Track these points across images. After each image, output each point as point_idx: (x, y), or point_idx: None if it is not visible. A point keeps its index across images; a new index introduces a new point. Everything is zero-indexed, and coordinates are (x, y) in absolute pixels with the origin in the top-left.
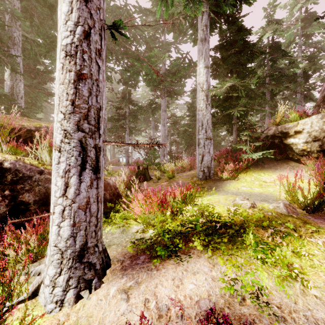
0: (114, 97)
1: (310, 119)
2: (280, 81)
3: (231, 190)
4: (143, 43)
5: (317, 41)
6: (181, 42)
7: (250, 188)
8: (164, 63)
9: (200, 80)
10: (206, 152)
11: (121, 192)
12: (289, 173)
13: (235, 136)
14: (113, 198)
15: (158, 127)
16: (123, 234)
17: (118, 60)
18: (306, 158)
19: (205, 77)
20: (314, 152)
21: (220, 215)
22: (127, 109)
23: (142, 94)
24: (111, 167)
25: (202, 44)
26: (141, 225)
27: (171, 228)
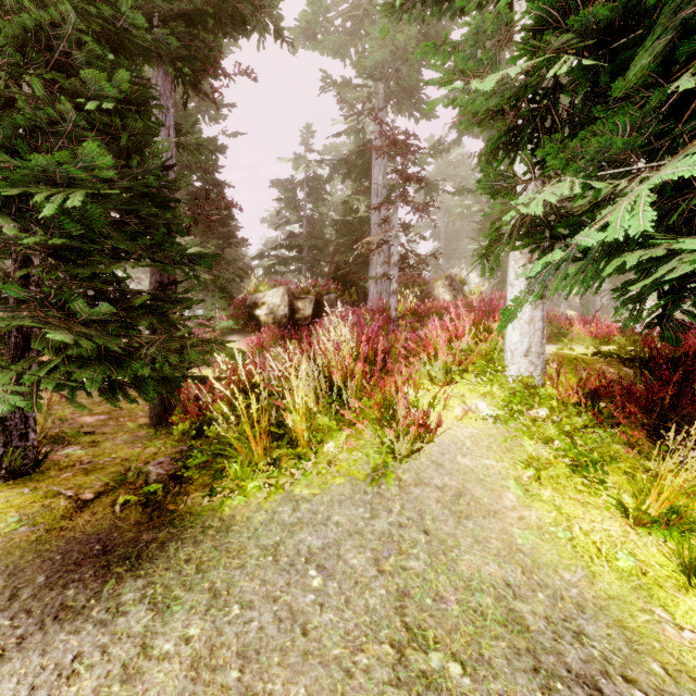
0: None
1: (272, 292)
2: (319, 232)
3: None
4: None
5: None
6: None
7: None
8: None
9: None
10: None
11: None
12: None
13: (211, 305)
14: None
15: None
16: None
17: None
18: (269, 330)
19: None
20: (271, 324)
21: None
22: None
23: None
24: None
25: None
26: None
27: None
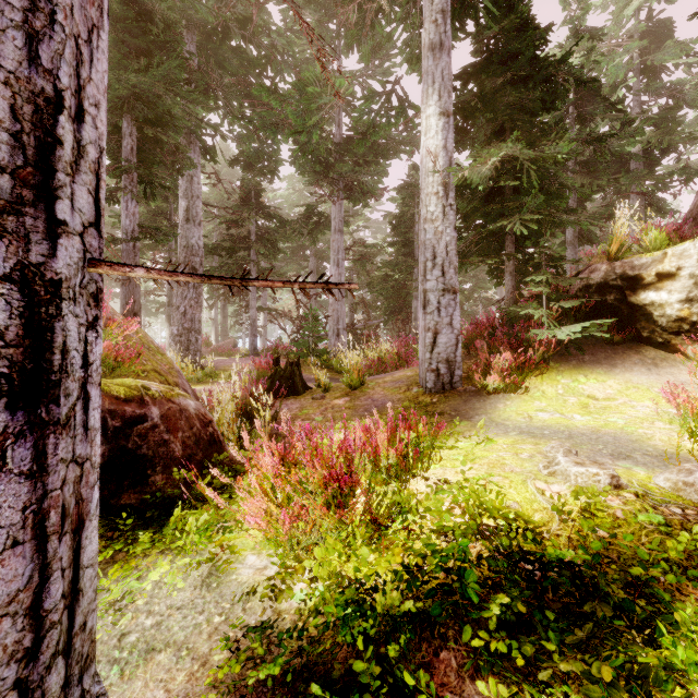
0: (223, 202)
1: (696, 244)
2: (599, 167)
3: (512, 420)
4: (290, 71)
5: (676, 82)
6: (376, 75)
7: (560, 414)
8: (338, 122)
9: (430, 146)
10: (443, 323)
11: (224, 429)
12: (648, 376)
13: (512, 287)
14: (195, 452)
15: (324, 270)
16: (208, 594)
17: (230, 110)
18: (686, 338)
19: (441, 140)
20: None
21: (534, 527)
22: (253, 226)
23: (288, 197)
24: (214, 361)
25: (433, 57)
26: (270, 553)
27: (377, 600)
